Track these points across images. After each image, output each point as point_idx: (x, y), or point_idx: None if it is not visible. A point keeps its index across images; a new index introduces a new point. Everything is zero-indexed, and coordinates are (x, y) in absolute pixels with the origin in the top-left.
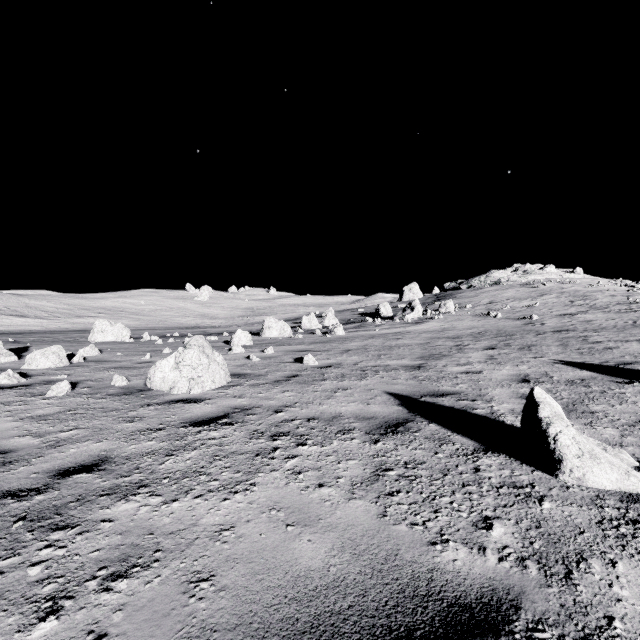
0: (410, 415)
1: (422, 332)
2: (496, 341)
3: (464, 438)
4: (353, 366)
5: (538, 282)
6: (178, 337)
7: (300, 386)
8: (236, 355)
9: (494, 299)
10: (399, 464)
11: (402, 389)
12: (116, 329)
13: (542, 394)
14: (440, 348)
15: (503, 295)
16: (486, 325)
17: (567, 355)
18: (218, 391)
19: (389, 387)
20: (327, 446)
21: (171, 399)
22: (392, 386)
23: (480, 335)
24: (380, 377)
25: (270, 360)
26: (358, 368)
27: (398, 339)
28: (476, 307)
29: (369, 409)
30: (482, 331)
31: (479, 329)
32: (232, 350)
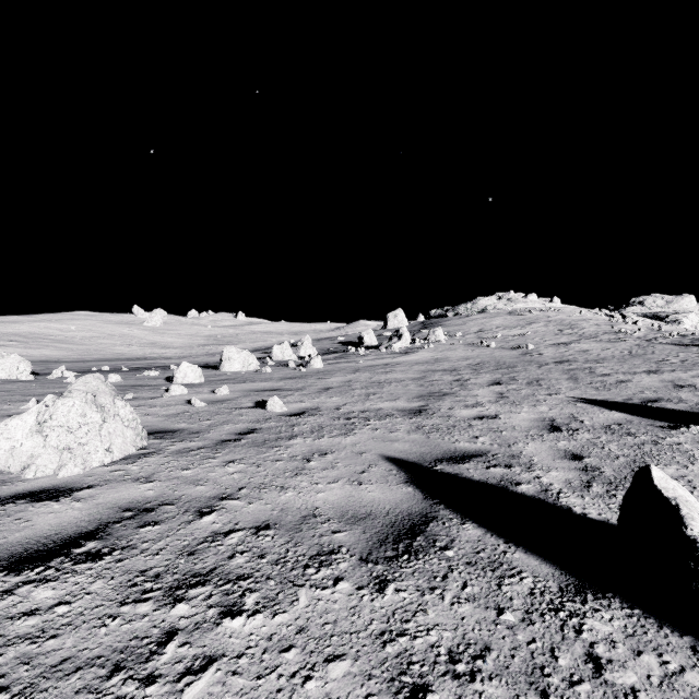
0: (428, 505)
1: (414, 364)
2: (499, 374)
3: (531, 557)
4: (334, 412)
5: (524, 310)
6: (106, 372)
7: (255, 451)
8: (174, 398)
9: (483, 327)
10: (439, 663)
11: (406, 450)
12: (9, 362)
13: (667, 480)
14: (439, 384)
15: (492, 323)
16: (482, 355)
17: (583, 391)
18: (113, 468)
19: (387, 447)
20: (285, 612)
21: (11, 492)
22: (391, 445)
23: (479, 367)
24: (372, 429)
25: (221, 405)
26: (341, 415)
27: (387, 373)
28: (466, 336)
29: (362, 495)
30: (479, 362)
31: (476, 360)
32: (169, 391)
